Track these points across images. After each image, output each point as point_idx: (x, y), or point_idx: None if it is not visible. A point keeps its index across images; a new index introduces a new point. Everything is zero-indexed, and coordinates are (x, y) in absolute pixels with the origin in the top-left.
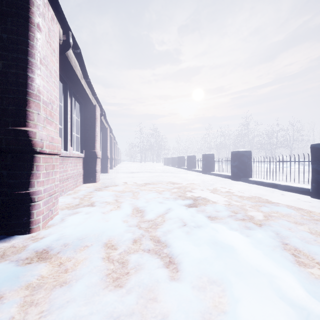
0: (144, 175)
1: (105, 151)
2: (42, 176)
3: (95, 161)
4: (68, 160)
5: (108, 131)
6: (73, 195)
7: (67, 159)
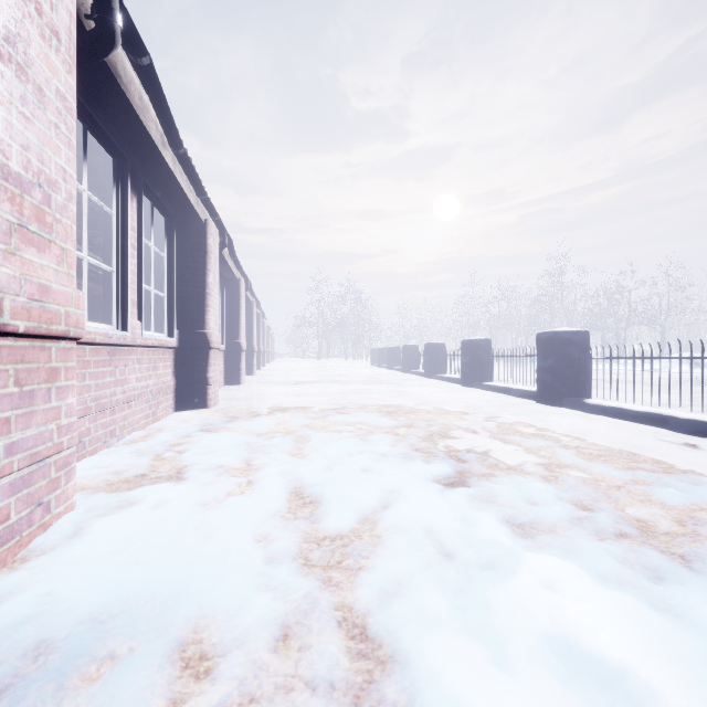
0: (326, 389)
1: (235, 333)
2: (2, 404)
3: (206, 357)
4: (129, 354)
5: (241, 286)
6: (139, 446)
7: (127, 352)
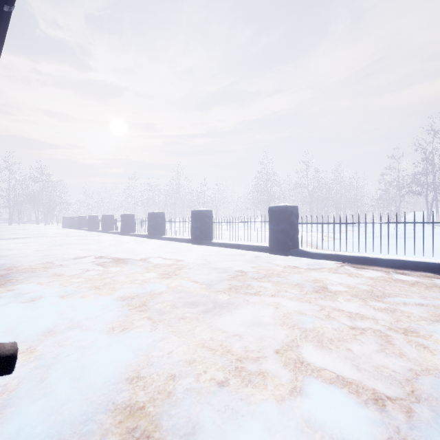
0: (40, 240)
1: None
2: None
3: None
4: None
5: None
6: None
7: None
